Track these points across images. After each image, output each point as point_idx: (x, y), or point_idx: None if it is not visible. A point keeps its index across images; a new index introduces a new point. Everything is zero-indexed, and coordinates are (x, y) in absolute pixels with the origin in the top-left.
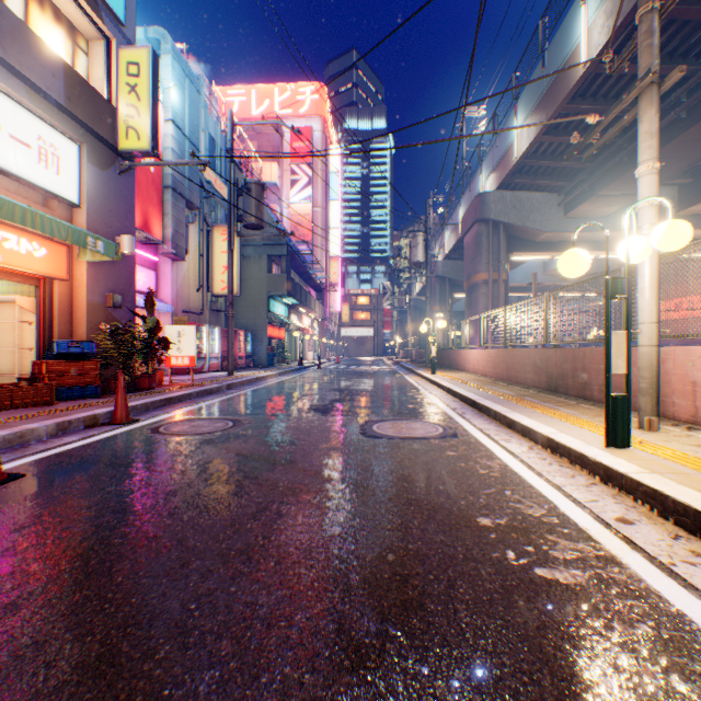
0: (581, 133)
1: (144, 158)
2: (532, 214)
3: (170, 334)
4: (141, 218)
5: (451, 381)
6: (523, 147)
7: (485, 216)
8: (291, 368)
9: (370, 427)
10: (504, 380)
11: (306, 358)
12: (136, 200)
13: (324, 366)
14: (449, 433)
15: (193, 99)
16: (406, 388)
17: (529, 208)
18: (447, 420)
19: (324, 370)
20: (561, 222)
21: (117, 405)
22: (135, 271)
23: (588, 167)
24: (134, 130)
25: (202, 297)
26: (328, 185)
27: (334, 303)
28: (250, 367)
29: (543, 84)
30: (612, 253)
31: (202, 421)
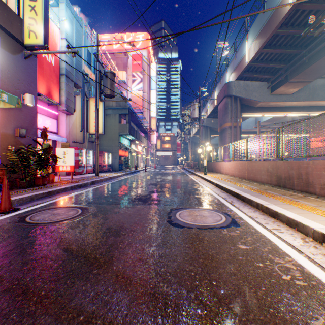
0: (282, 47)
1: (40, 50)
2: (254, 92)
3: (59, 153)
4: (46, 90)
5: (217, 179)
6: (251, 56)
7: (230, 93)
8: (131, 171)
9: (174, 215)
10: (246, 179)
11: (139, 166)
12: (37, 76)
13: (148, 170)
14: (231, 221)
15: (78, 29)
16: (192, 183)
17: (252, 89)
18: (224, 208)
19: (148, 172)
20: (268, 97)
21: (1, 200)
22: (36, 116)
23: (285, 66)
24: (33, 33)
25: (83, 134)
26: (149, 76)
27: (153, 139)
28: (110, 171)
29: (264, 20)
30: (294, 113)
31: (61, 209)
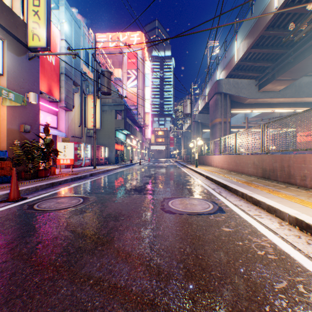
0: (269, 47)
1: (43, 51)
2: (243, 89)
3: (59, 147)
4: (47, 88)
5: (207, 172)
6: (240, 55)
7: (220, 91)
8: (126, 164)
9: (167, 204)
10: (234, 171)
11: (134, 159)
12: (39, 75)
13: (142, 163)
14: (218, 208)
15: (76, 30)
16: (184, 175)
17: (241, 87)
18: (212, 197)
19: (142, 165)
20: (257, 94)
21: (11, 189)
22: (39, 113)
23: (272, 65)
24: (36, 36)
25: (81, 129)
26: (143, 74)
27: (147, 134)
28: (106, 164)
29: (252, 22)
30: (280, 109)
31: (65, 198)
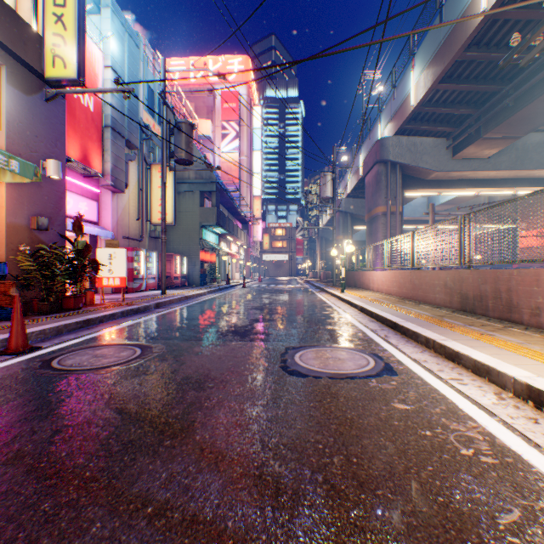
0: (472, 81)
1: (71, 87)
2: (425, 156)
3: (101, 257)
4: (80, 152)
5: (362, 300)
6: (420, 95)
7: (385, 157)
8: (220, 287)
9: (292, 358)
10: (410, 299)
11: (233, 278)
12: (66, 129)
13: (248, 285)
14: (384, 367)
15: (132, 51)
16: (321, 306)
17: (422, 151)
18: (373, 346)
19: (248, 289)
20: (449, 163)
21: (11, 333)
22: (64, 196)
23: (476, 113)
24: (60, 59)
25: (141, 225)
26: (250, 129)
27: (257, 234)
28: (185, 286)
29: (441, 36)
30: (491, 190)
31: (108, 348)
